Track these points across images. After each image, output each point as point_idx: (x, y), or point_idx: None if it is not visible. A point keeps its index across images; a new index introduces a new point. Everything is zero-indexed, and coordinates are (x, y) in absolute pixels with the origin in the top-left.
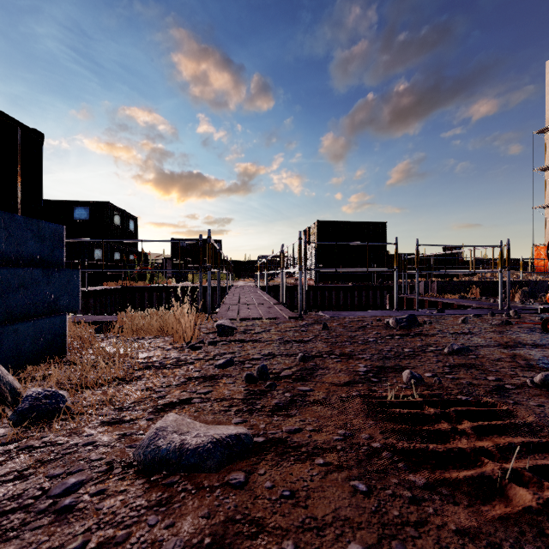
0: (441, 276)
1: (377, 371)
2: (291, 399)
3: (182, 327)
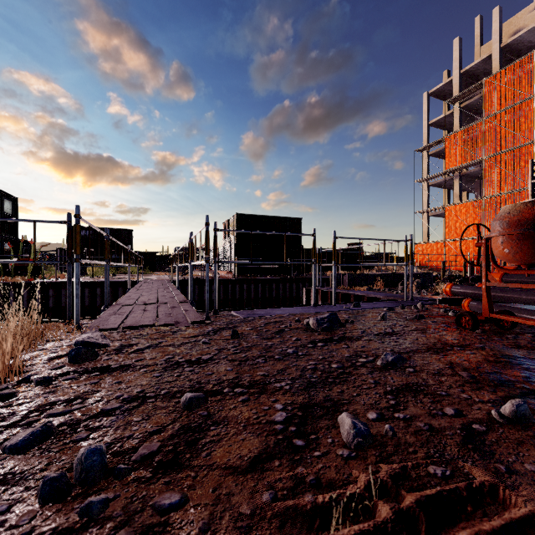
0: (347, 269)
1: (301, 419)
2: None
3: None
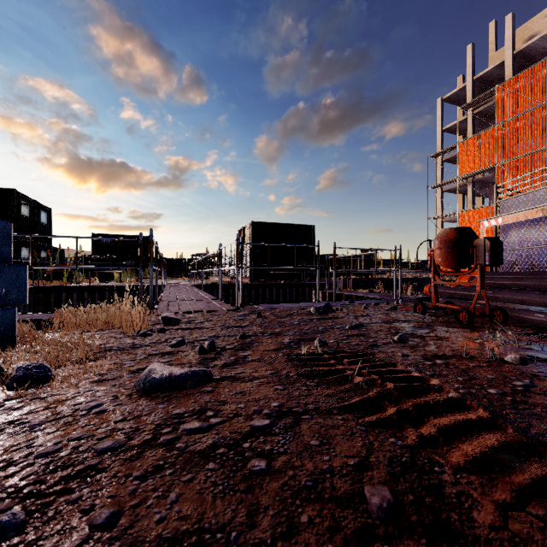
0: (359, 275)
1: (297, 342)
2: (235, 360)
3: (131, 318)
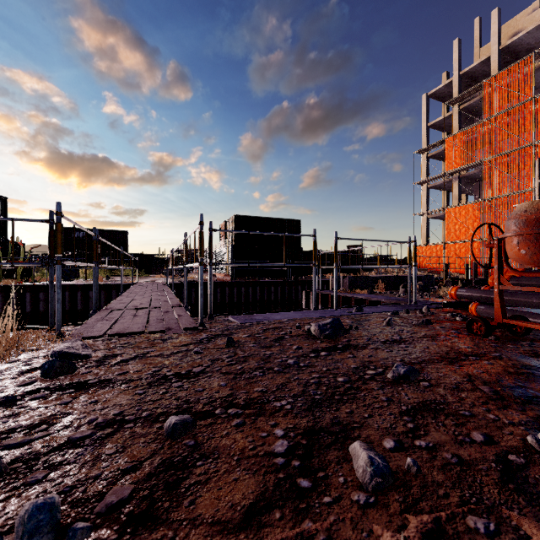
0: (346, 271)
1: (306, 449)
2: None
3: None
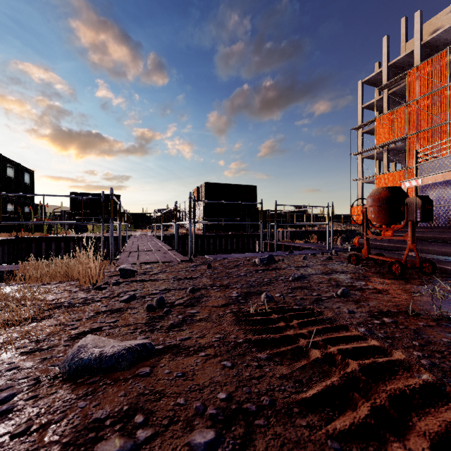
0: (294, 227)
1: (244, 296)
2: (183, 319)
3: (88, 272)
